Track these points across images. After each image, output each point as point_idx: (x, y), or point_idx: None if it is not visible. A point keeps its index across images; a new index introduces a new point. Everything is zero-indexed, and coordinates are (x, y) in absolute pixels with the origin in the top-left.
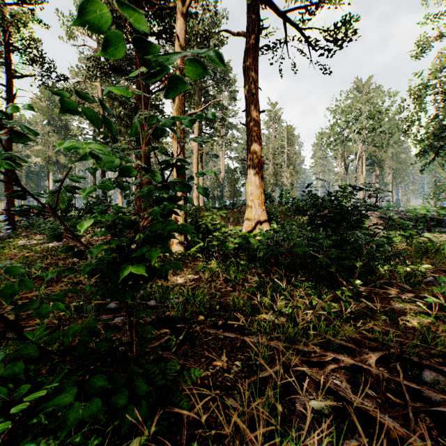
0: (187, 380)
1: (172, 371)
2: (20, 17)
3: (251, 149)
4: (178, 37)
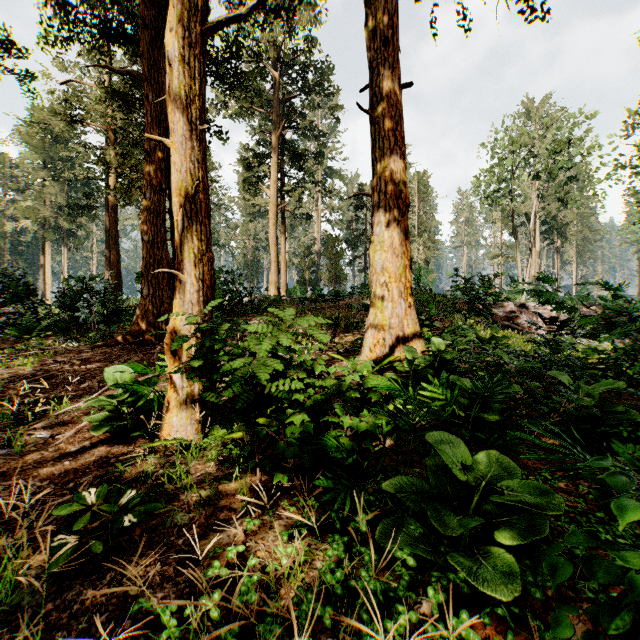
0: None
1: None
2: None
3: (381, 168)
4: None
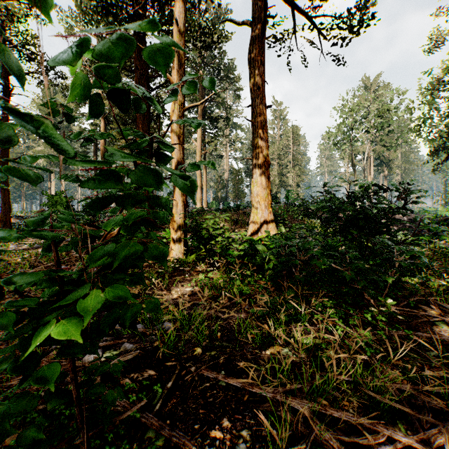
0: None
1: None
2: (14, 9)
3: (256, 147)
4: (177, 22)
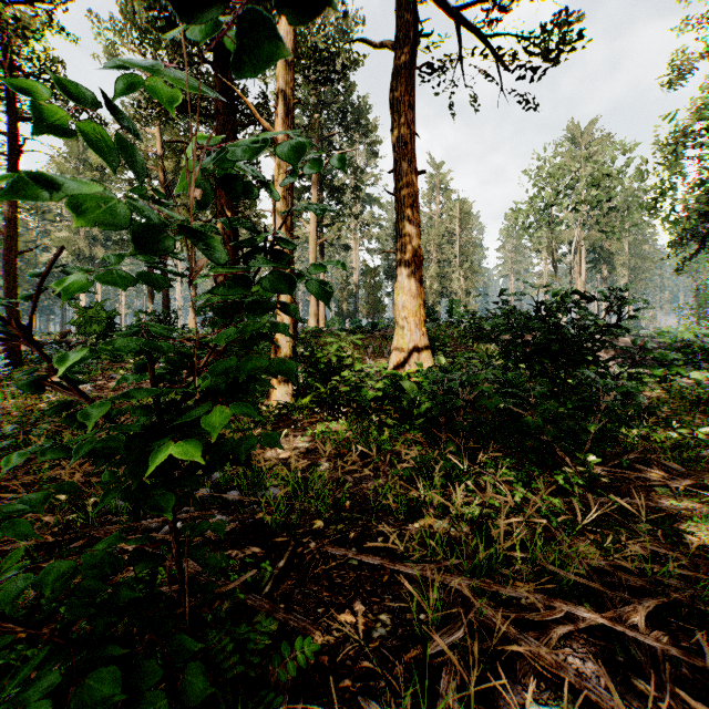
0: (287, 665)
1: (259, 646)
2: (27, 20)
3: (403, 234)
4: None
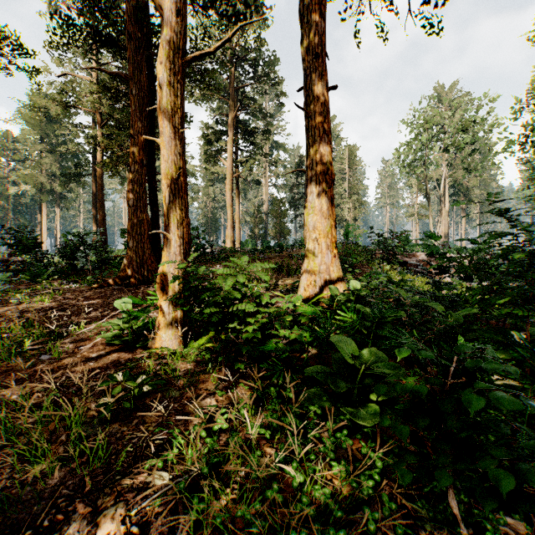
0: None
1: None
2: None
3: (313, 151)
4: None
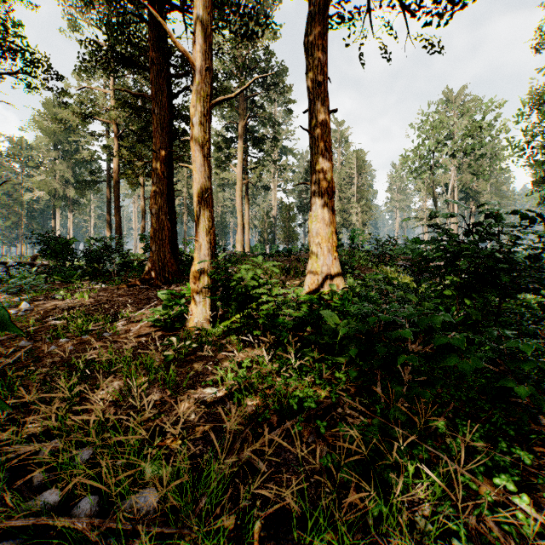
0: None
1: None
2: None
3: (316, 167)
4: None
